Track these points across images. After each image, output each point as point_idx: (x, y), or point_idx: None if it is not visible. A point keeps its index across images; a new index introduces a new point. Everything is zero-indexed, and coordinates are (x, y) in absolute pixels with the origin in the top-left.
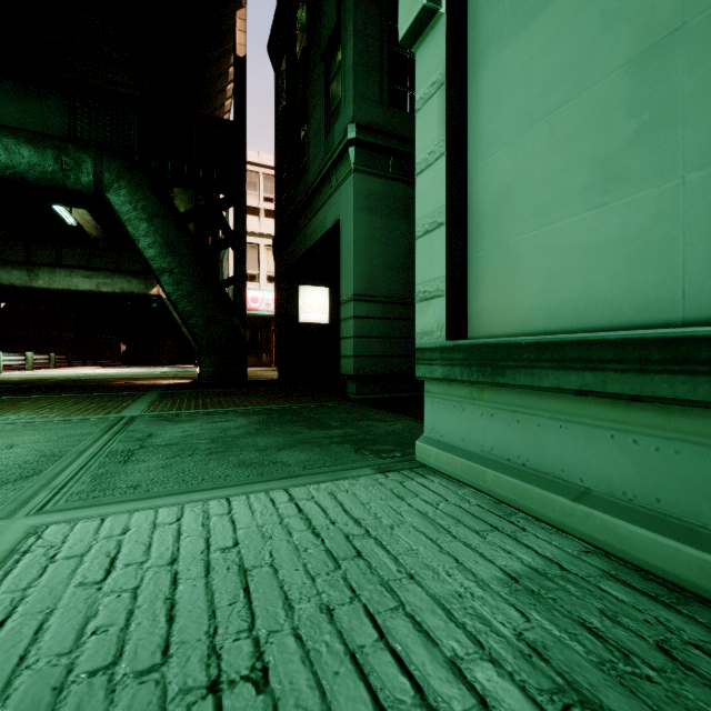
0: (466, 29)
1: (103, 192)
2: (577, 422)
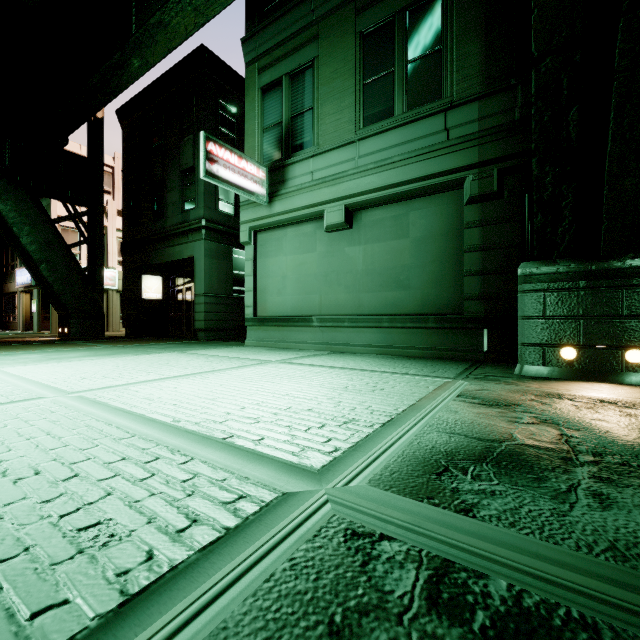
0: (257, 247)
1: None
2: (275, 330)
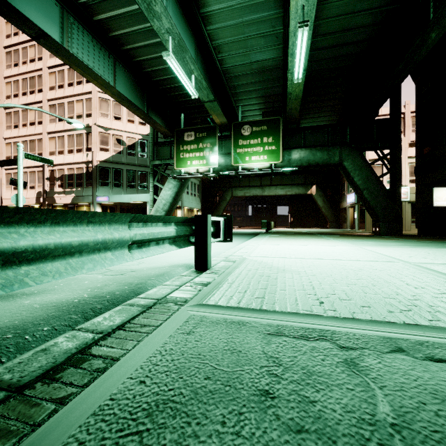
0: None
1: (342, 162)
2: None
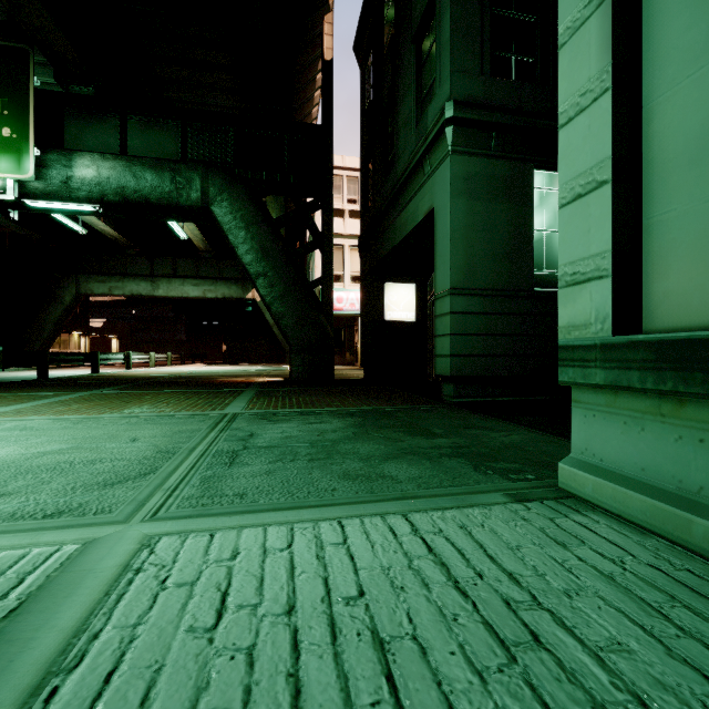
0: None
1: (209, 206)
2: None
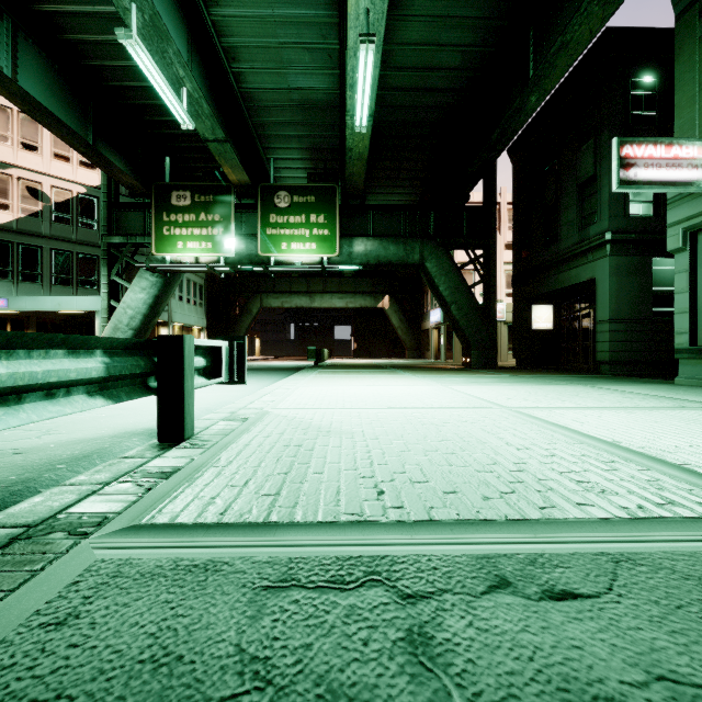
0: (696, 253)
1: (424, 262)
2: None
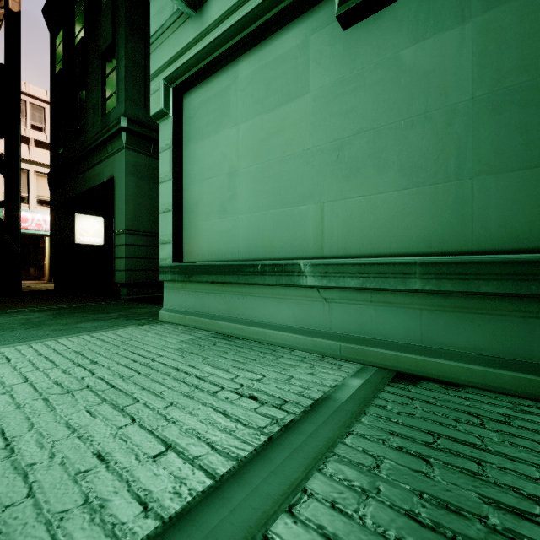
0: (182, 124)
1: None
2: (213, 293)
